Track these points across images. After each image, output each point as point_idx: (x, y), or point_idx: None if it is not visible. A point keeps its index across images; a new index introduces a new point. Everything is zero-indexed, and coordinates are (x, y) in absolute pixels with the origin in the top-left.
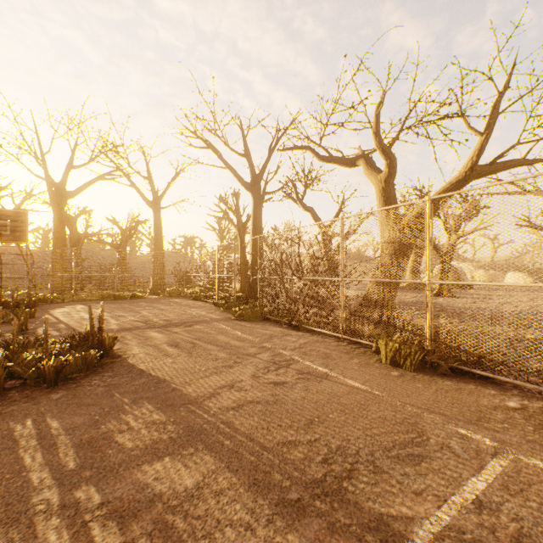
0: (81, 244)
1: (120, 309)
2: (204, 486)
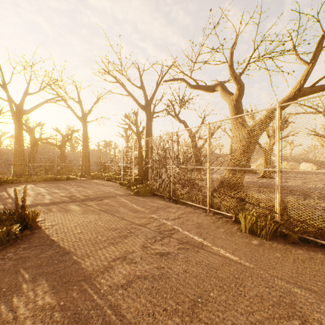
0: (37, 145)
1: (57, 187)
2: None
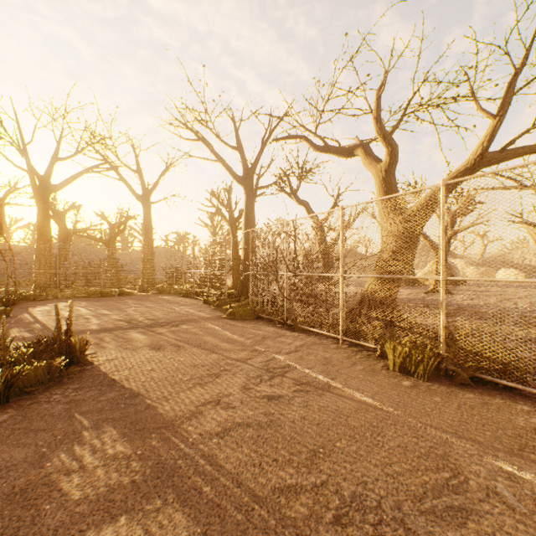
0: (69, 240)
1: (105, 307)
2: None
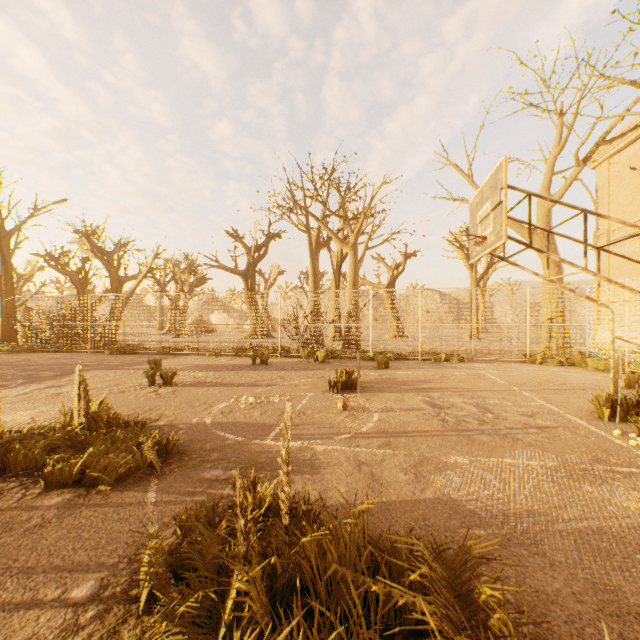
0: None
1: None
2: (45, 366)
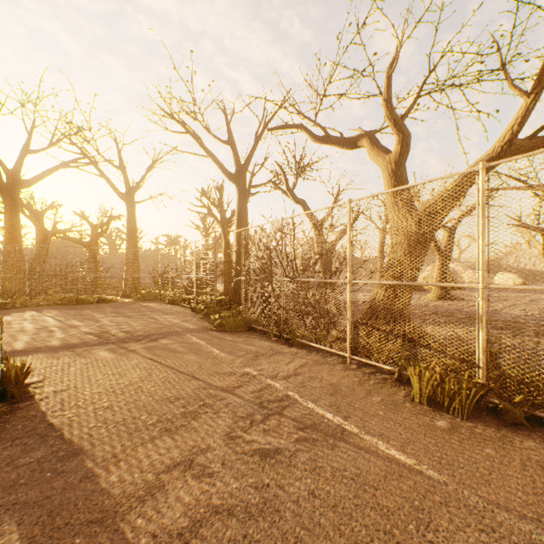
0: (48, 242)
1: (78, 316)
2: None
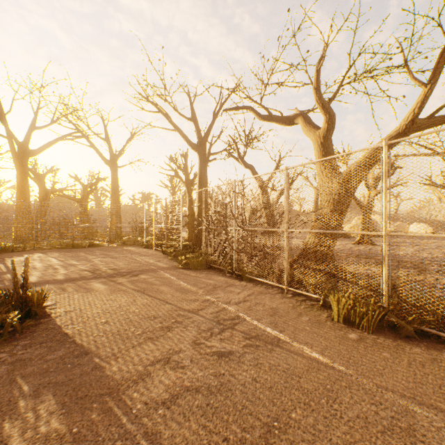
0: (48, 199)
1: (75, 257)
2: None
